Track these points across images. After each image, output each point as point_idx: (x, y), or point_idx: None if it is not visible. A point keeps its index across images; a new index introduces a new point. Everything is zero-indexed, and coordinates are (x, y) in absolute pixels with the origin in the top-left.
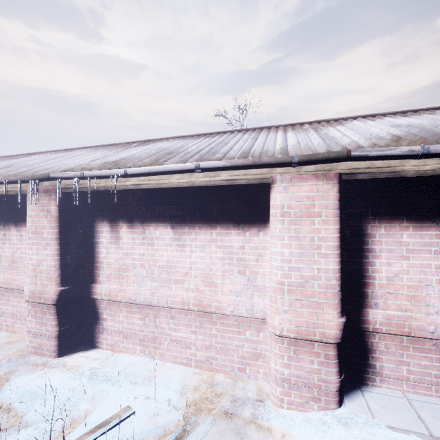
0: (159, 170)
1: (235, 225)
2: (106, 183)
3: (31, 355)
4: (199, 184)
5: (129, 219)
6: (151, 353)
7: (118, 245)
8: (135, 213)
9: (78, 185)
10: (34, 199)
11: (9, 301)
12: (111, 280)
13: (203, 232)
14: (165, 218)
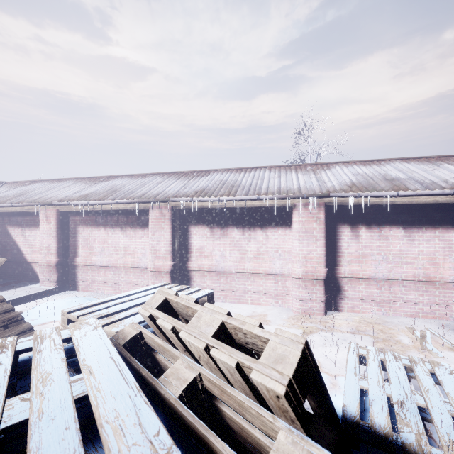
0: (425, 193)
1: (453, 226)
2: (366, 200)
3: (303, 314)
4: (442, 202)
5: (367, 223)
6: (386, 310)
7: (358, 241)
8: (372, 219)
9: (341, 201)
10: (304, 210)
11: (255, 282)
12: (352, 264)
13: (428, 231)
14: (398, 222)
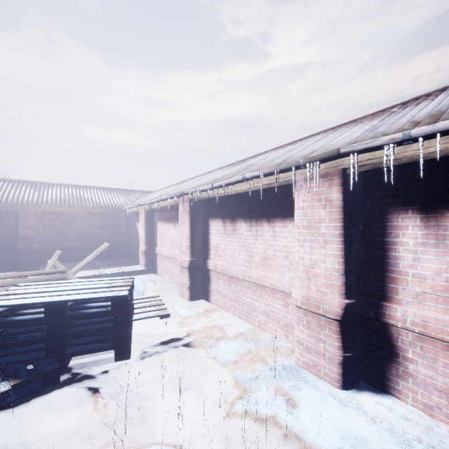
0: None
1: None
2: (446, 145)
3: (303, 371)
4: None
5: None
6: None
7: (443, 249)
8: None
9: (378, 159)
10: (305, 188)
11: (261, 298)
12: (425, 302)
13: None
14: None
